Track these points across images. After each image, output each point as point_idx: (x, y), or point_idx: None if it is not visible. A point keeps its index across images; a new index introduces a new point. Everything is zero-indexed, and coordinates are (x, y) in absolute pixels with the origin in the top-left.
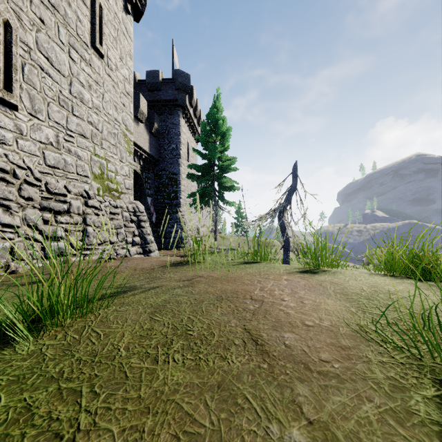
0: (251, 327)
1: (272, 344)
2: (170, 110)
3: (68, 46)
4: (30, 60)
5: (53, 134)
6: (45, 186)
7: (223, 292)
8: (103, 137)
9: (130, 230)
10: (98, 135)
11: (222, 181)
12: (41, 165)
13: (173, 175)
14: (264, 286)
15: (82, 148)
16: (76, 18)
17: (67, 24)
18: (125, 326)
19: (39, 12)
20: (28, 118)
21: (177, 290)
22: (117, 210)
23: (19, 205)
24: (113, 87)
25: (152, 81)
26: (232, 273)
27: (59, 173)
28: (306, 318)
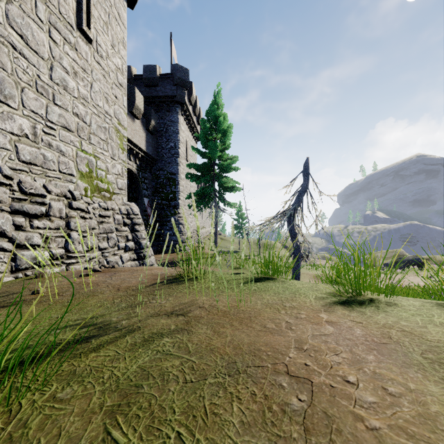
0: None
1: None
2: (168, 106)
3: (47, 25)
4: None
5: (29, 125)
6: (18, 185)
7: (237, 350)
8: (92, 131)
9: (123, 234)
10: (85, 129)
11: (222, 182)
12: (12, 160)
13: (171, 174)
14: (300, 339)
15: (66, 142)
16: None
17: None
18: None
19: None
20: None
21: (165, 340)
22: (107, 212)
23: None
24: (103, 76)
25: (150, 76)
26: (244, 303)
27: (36, 170)
28: None
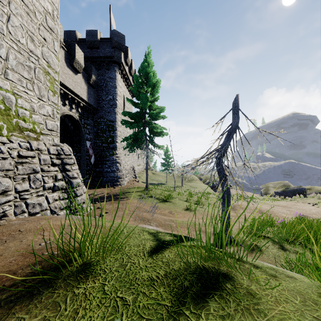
0: None
1: None
2: (108, 65)
3: None
4: None
5: None
6: None
7: None
8: (10, 66)
9: (51, 174)
10: None
11: (152, 127)
12: None
13: (110, 122)
14: None
15: None
16: None
17: None
18: None
19: None
20: None
21: None
22: (30, 152)
23: None
24: (27, 14)
25: (91, 39)
26: None
27: None
28: None
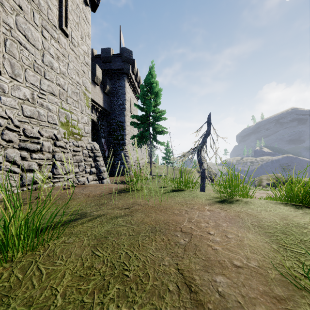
0: (183, 267)
1: (206, 292)
2: (118, 76)
3: (41, 27)
4: (11, 36)
5: (29, 92)
6: (23, 131)
7: (157, 223)
8: (68, 95)
9: (88, 163)
10: (64, 94)
11: (155, 127)
12: (19, 115)
13: (120, 122)
14: (191, 217)
15: (52, 103)
16: (47, 6)
17: (40, 11)
18: (68, 262)
19: (18, 1)
20: (9, 80)
21: (118, 219)
22: (78, 148)
23: (2, 146)
24: (76, 58)
25: (105, 56)
26: (164, 202)
27: (33, 121)
28: (234, 257)
